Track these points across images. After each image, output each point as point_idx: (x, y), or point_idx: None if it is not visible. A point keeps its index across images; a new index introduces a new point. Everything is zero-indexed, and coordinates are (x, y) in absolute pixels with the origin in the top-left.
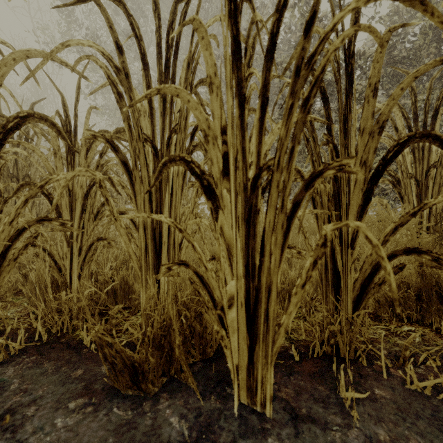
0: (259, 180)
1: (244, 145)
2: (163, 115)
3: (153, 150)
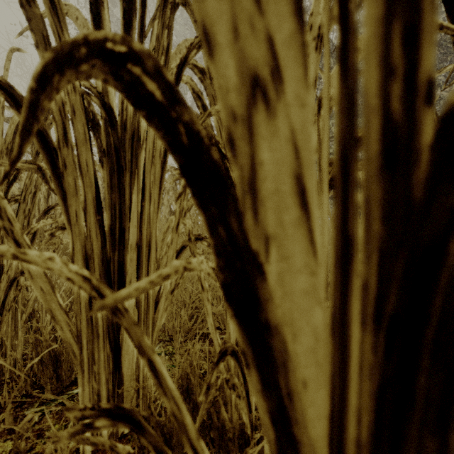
0: None
1: None
2: None
3: (105, 113)
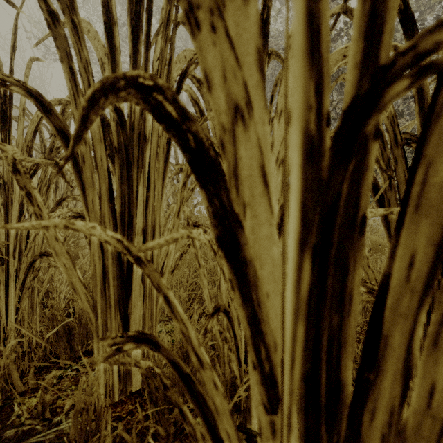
0: (370, 116)
1: (316, 3)
2: (134, 61)
3: (116, 116)
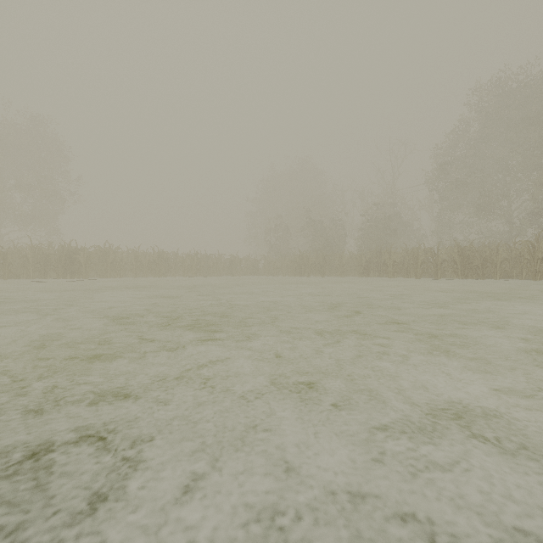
0: None
1: None
2: None
3: None
